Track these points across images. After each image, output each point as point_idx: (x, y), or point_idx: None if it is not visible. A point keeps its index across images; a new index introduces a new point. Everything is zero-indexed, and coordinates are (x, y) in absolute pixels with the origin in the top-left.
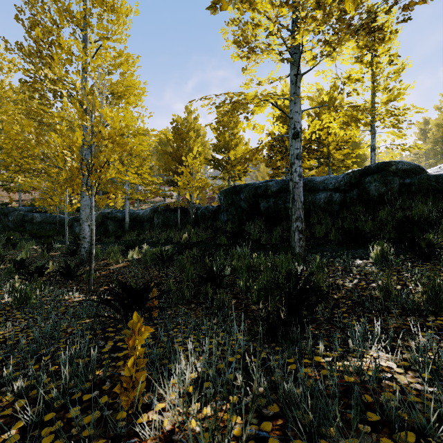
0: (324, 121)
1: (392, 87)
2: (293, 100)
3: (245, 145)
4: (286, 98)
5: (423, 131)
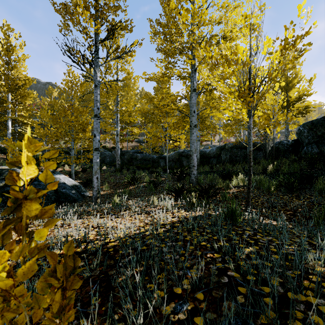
0: None
1: None
2: None
3: (309, 81)
4: None
5: None
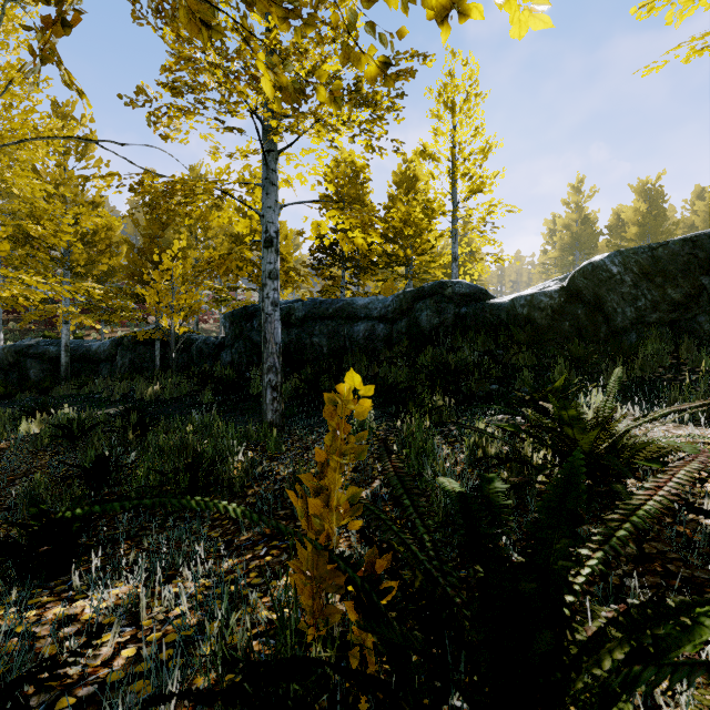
0: (333, 221)
1: (473, 173)
2: (266, 188)
3: (285, 238)
4: (260, 184)
5: (552, 232)
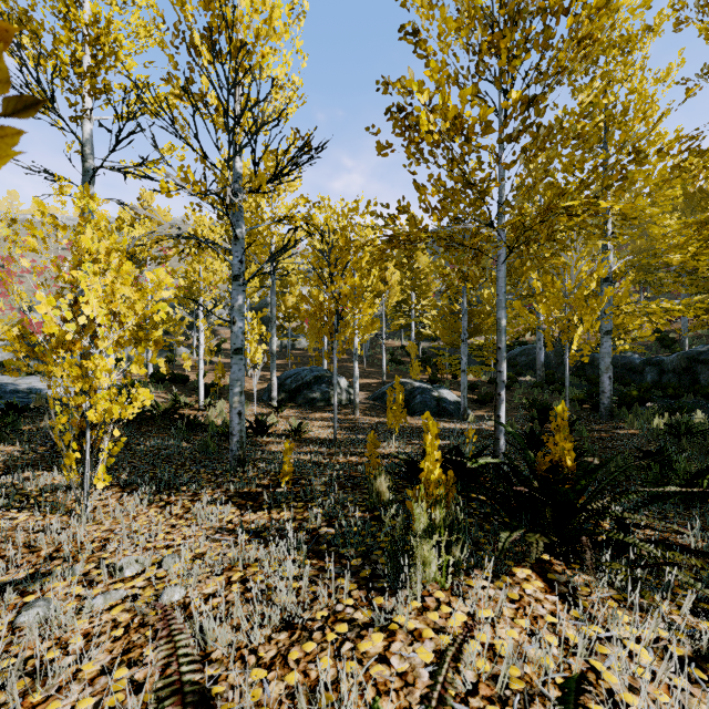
0: None
1: None
2: None
3: None
4: None
5: None
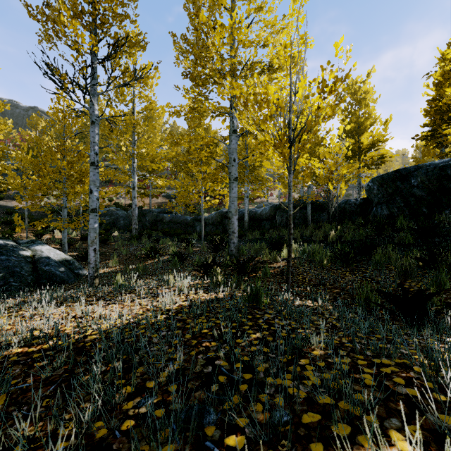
0: None
1: None
2: None
3: (384, 123)
4: None
5: None
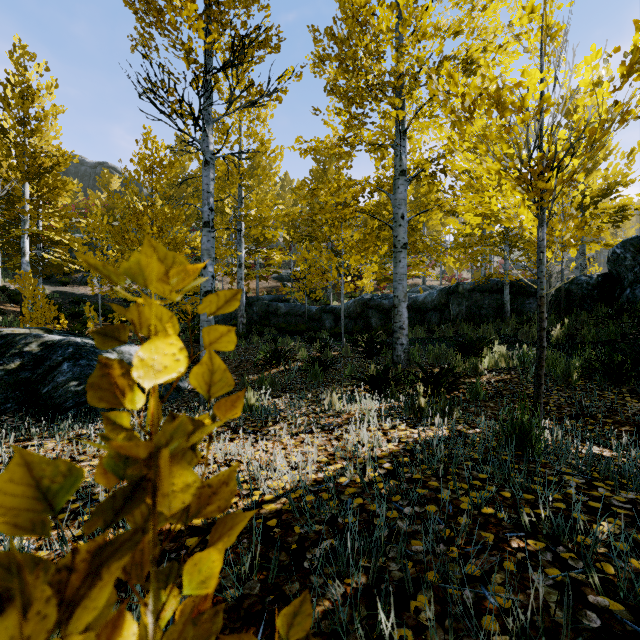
0: None
1: None
2: None
3: (628, 155)
4: None
5: None
